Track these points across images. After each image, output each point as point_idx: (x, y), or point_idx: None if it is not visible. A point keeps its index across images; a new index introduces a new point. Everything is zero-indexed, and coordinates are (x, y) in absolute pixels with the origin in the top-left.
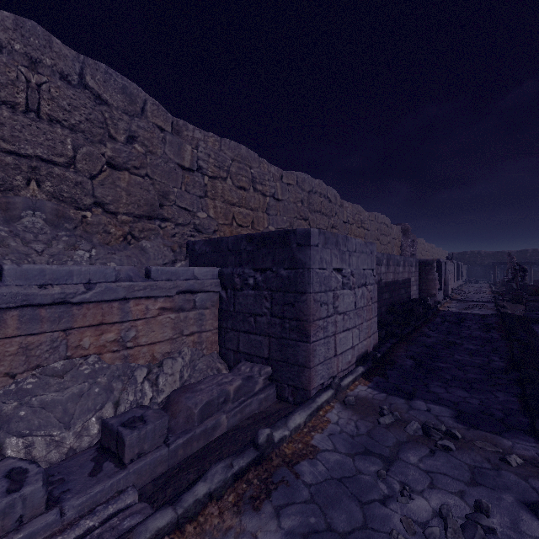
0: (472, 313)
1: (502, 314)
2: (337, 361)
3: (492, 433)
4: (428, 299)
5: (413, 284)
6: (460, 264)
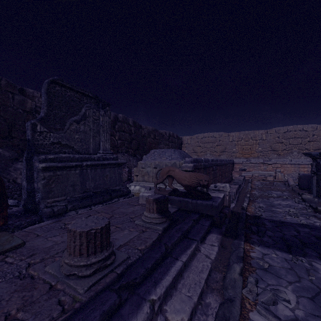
0: None
1: None
2: None
3: None
4: None
5: None
6: None
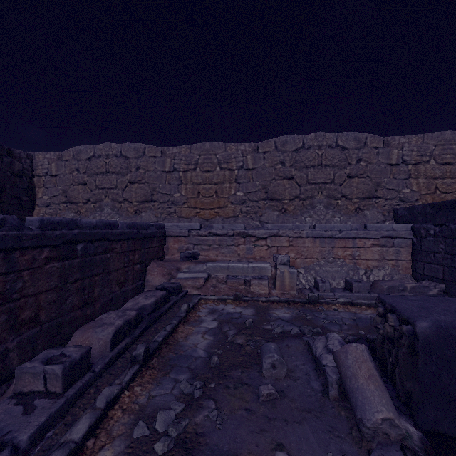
0: None
1: None
2: None
3: None
4: None
5: None
6: None
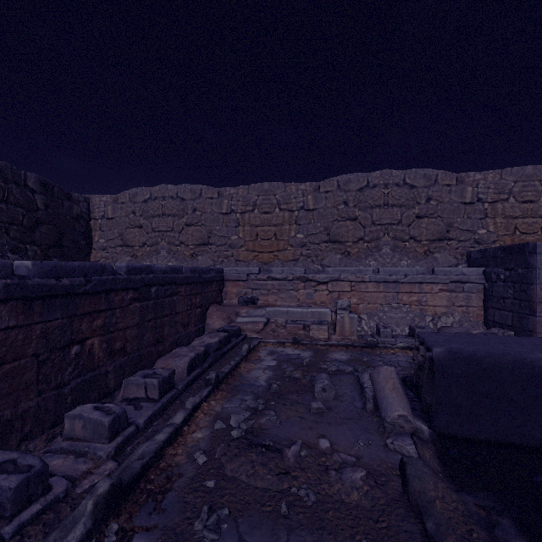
0: None
1: None
2: None
3: None
4: None
5: None
6: None
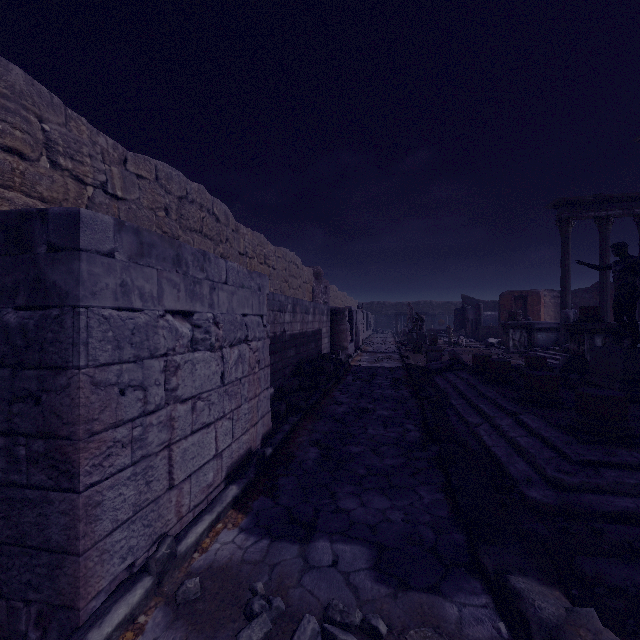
0: (382, 367)
1: (408, 366)
2: (178, 495)
3: (428, 591)
4: (340, 353)
5: (324, 336)
6: (369, 314)
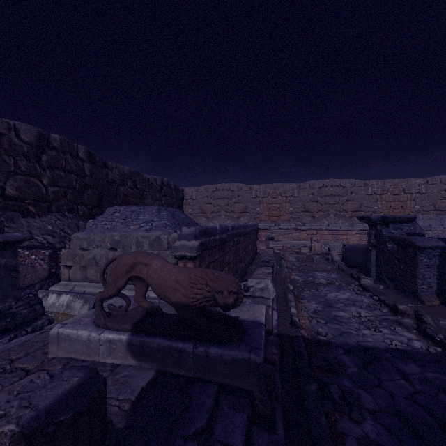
0: None
1: None
2: None
3: None
4: None
5: None
6: None
